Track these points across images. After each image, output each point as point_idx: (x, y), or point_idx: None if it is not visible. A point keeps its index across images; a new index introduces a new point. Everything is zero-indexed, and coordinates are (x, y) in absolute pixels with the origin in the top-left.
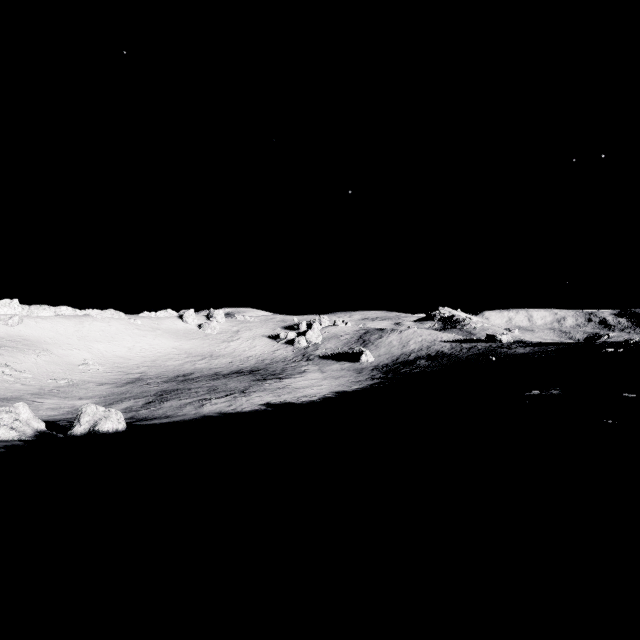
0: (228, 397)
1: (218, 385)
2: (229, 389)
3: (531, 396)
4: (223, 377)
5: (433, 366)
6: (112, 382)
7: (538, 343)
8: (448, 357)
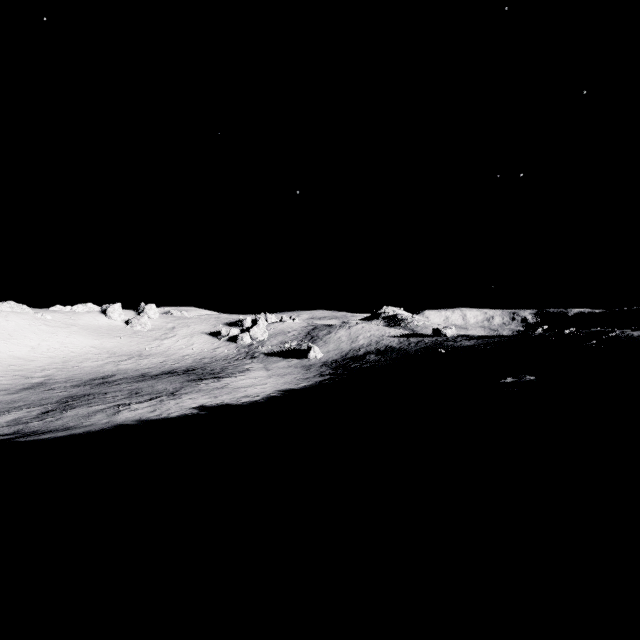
0: (153, 401)
1: (143, 387)
2: (155, 391)
3: (508, 383)
4: (151, 378)
5: (383, 360)
6: (2, 388)
7: (480, 336)
8: (397, 351)
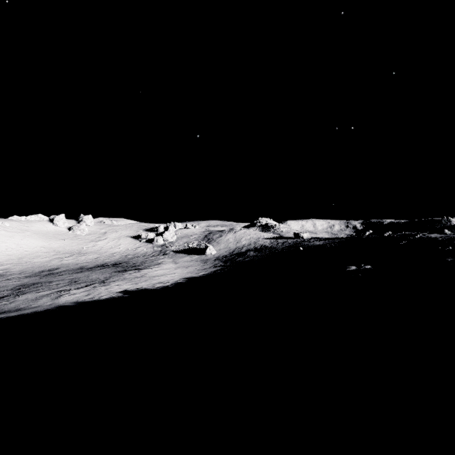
0: (88, 287)
1: (80, 277)
2: (90, 280)
3: (353, 271)
4: (87, 270)
5: (259, 255)
6: None
7: (327, 238)
8: (269, 249)
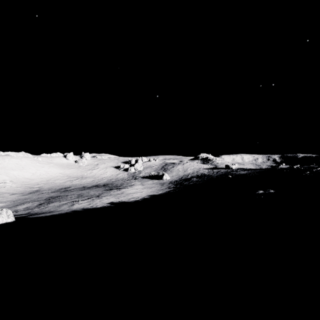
0: (89, 199)
1: (84, 193)
2: (90, 195)
3: (260, 194)
4: (87, 188)
5: (200, 181)
6: (20, 193)
7: (250, 169)
8: (207, 176)
